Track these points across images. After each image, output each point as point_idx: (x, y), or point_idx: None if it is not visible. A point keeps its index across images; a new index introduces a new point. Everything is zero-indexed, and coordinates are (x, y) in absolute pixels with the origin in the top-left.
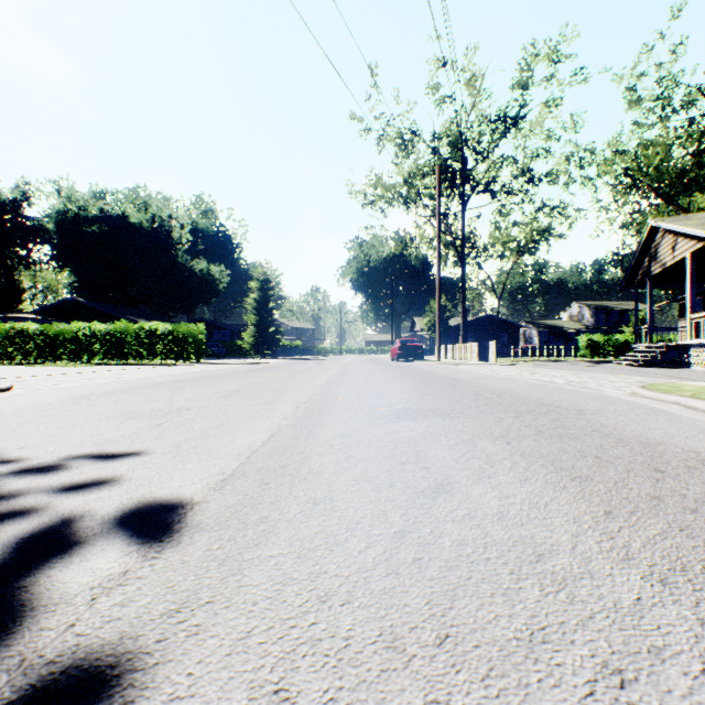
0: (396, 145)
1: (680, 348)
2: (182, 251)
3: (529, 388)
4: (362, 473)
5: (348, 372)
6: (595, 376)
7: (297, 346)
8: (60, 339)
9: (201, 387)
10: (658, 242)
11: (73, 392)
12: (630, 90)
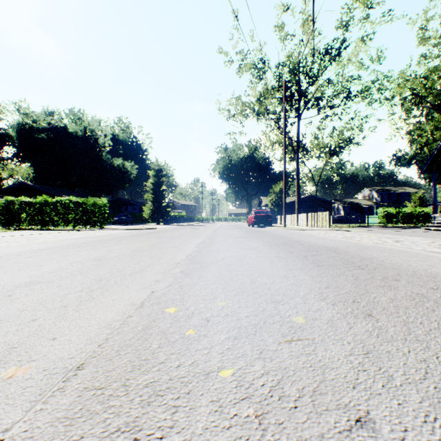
0: (251, 73)
1: None
2: (105, 152)
3: None
4: None
5: (216, 239)
6: None
7: (183, 216)
8: None
9: (1, 269)
10: None
11: None
12: (422, 29)
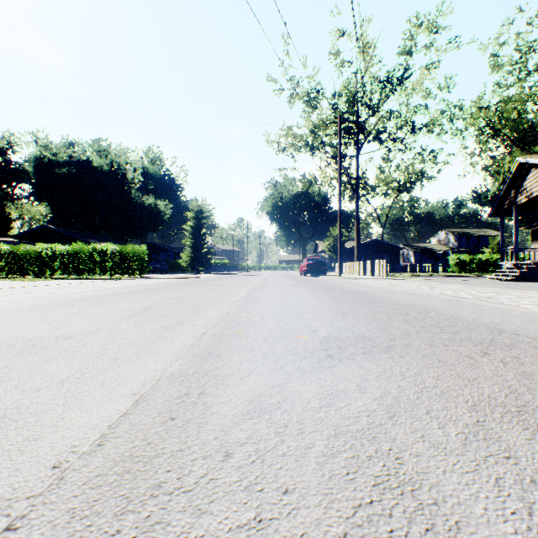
0: (303, 102)
1: None
2: (135, 189)
3: (446, 304)
4: None
5: (265, 286)
6: (492, 290)
7: (226, 264)
8: (26, 258)
9: (117, 303)
10: (524, 177)
11: None
12: (494, 56)
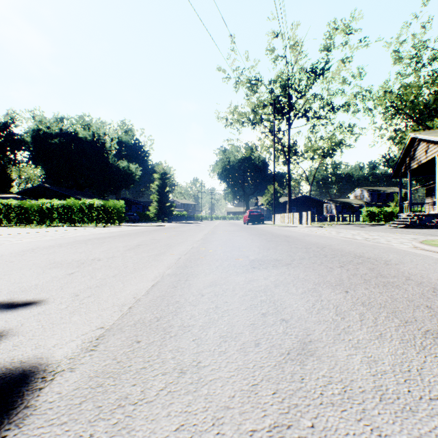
0: (246, 87)
1: (431, 216)
2: (111, 155)
3: (340, 243)
4: (229, 327)
5: (216, 232)
6: (381, 234)
7: (184, 215)
8: (31, 210)
9: (115, 242)
10: (415, 148)
11: (24, 246)
12: (396, 52)
